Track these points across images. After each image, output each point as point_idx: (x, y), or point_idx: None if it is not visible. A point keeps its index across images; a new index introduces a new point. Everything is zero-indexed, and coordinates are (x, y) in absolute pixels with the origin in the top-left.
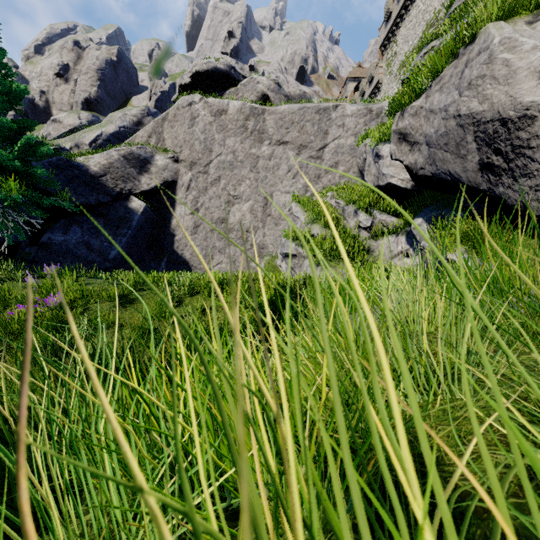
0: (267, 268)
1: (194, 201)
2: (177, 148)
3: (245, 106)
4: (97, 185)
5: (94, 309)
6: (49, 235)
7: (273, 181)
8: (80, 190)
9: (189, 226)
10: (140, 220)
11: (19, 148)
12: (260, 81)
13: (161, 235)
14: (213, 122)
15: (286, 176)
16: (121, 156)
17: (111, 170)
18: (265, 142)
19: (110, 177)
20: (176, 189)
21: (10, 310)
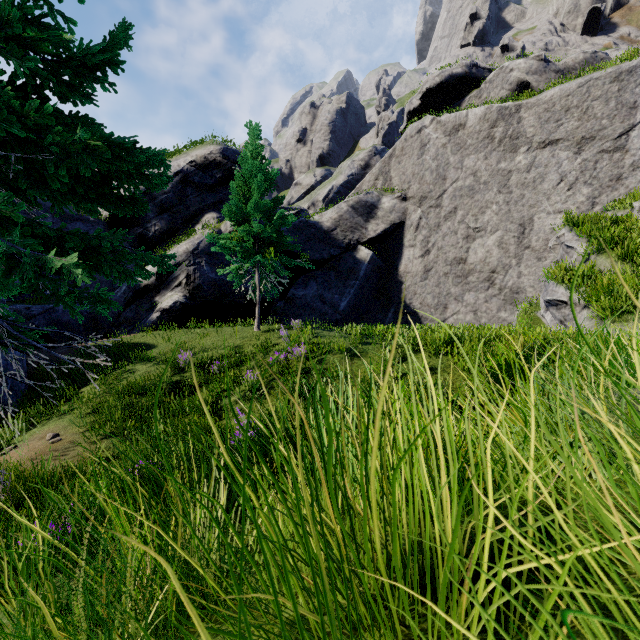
0: (521, 320)
1: (424, 241)
2: (405, 184)
3: (490, 110)
4: (329, 239)
5: (327, 359)
6: (293, 291)
7: (534, 200)
8: (316, 247)
9: (418, 271)
10: (367, 270)
11: (275, 222)
12: (514, 67)
13: (388, 284)
14: (446, 144)
15: (555, 189)
16: (350, 207)
17: (341, 223)
18: (520, 149)
19: (340, 230)
20: (404, 231)
21: (271, 356)
